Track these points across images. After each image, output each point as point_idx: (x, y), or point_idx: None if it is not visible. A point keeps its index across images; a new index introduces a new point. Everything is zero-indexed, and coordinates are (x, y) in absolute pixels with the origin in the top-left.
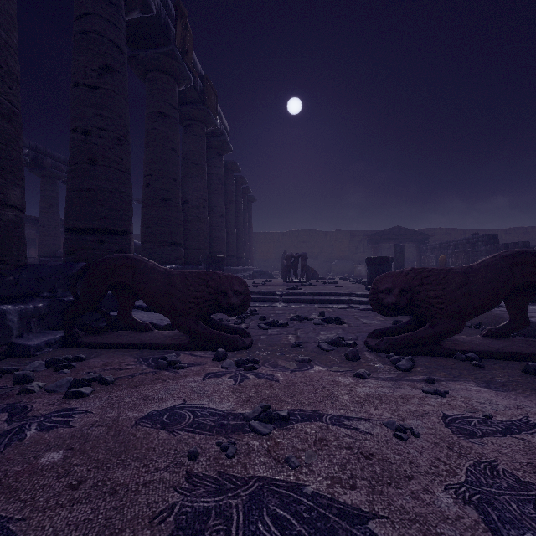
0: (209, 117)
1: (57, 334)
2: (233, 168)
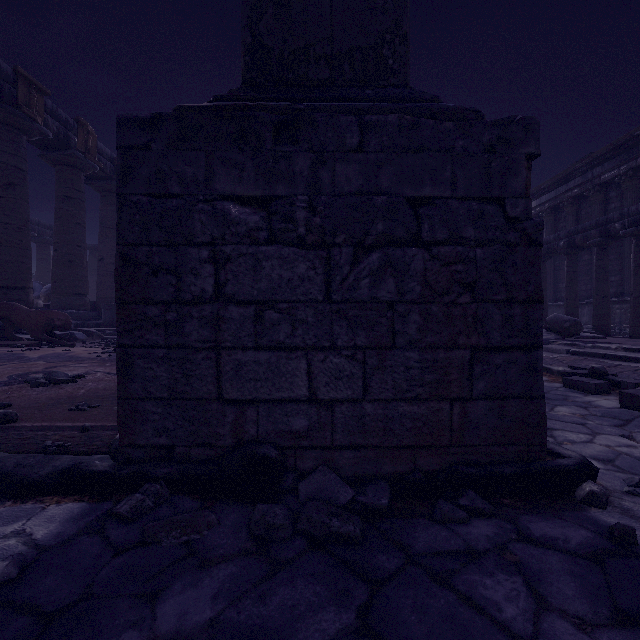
0: None
1: None
2: None
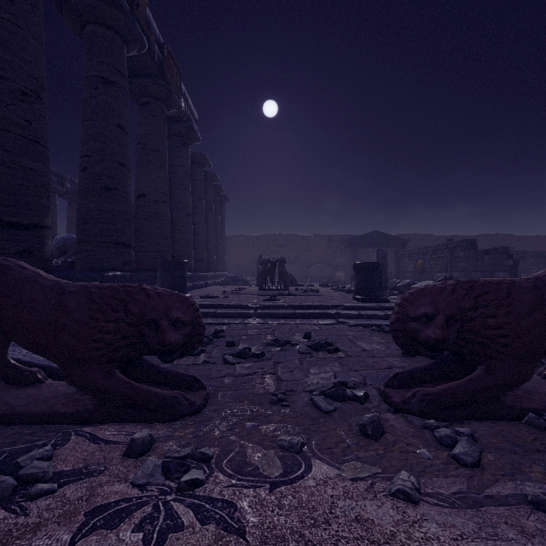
0: (171, 96)
1: None
2: (202, 162)
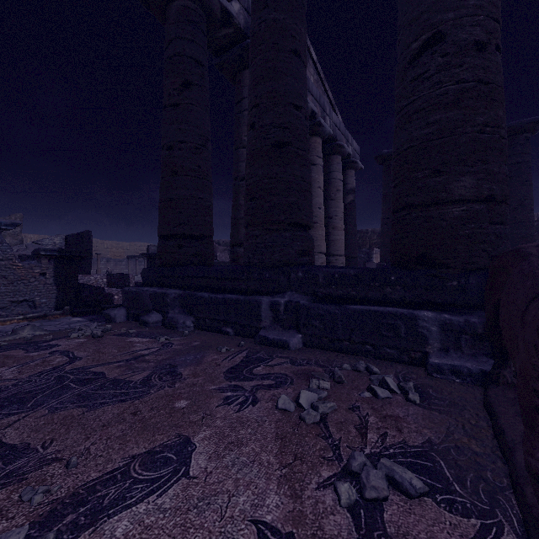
0: None
1: (486, 366)
2: None
